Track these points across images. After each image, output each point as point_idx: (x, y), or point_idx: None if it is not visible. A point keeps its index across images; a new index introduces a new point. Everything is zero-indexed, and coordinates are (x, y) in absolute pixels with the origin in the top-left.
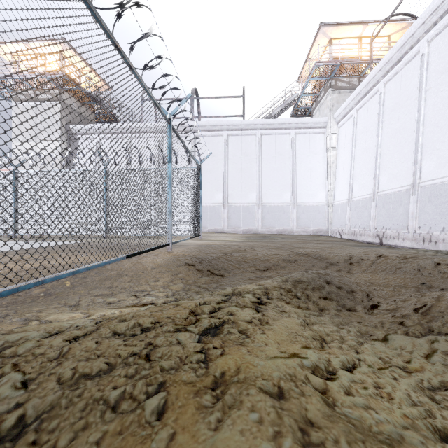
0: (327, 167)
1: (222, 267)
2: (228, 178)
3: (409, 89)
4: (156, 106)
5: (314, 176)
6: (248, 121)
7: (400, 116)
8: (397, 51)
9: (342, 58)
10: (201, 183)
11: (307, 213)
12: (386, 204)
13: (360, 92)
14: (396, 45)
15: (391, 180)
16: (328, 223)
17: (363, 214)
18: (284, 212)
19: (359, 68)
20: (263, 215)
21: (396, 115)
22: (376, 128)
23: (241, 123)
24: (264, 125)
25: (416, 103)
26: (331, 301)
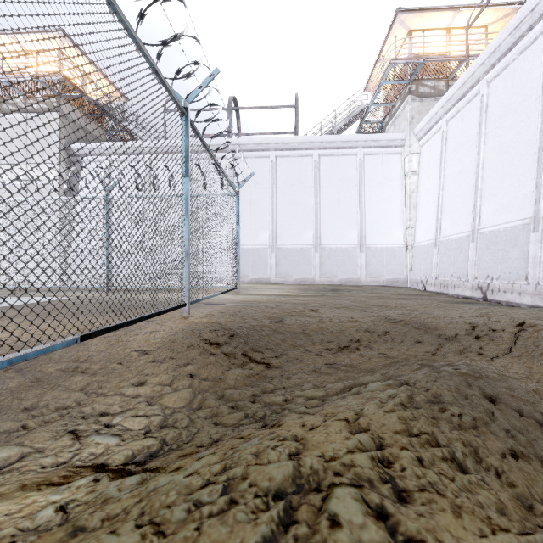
0: (405, 198)
1: (267, 347)
2: (276, 213)
3: (526, 86)
4: (158, 77)
5: (388, 210)
6: (303, 138)
7: (513, 124)
8: (509, 35)
9: (425, 55)
10: (242, 218)
11: (379, 257)
12: (491, 244)
13: (453, 96)
14: (507, 27)
15: (499, 213)
16: (407, 271)
17: (457, 259)
18: (349, 256)
19: (448, 67)
20: (322, 261)
21: (506, 123)
22: (476, 143)
23: (293, 141)
24: (324, 143)
25: (537, 104)
26: (528, 462)
